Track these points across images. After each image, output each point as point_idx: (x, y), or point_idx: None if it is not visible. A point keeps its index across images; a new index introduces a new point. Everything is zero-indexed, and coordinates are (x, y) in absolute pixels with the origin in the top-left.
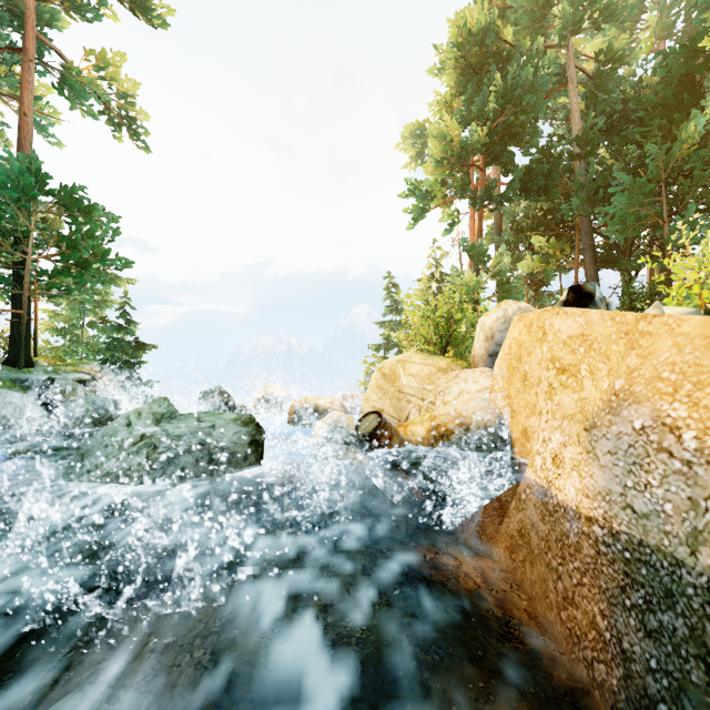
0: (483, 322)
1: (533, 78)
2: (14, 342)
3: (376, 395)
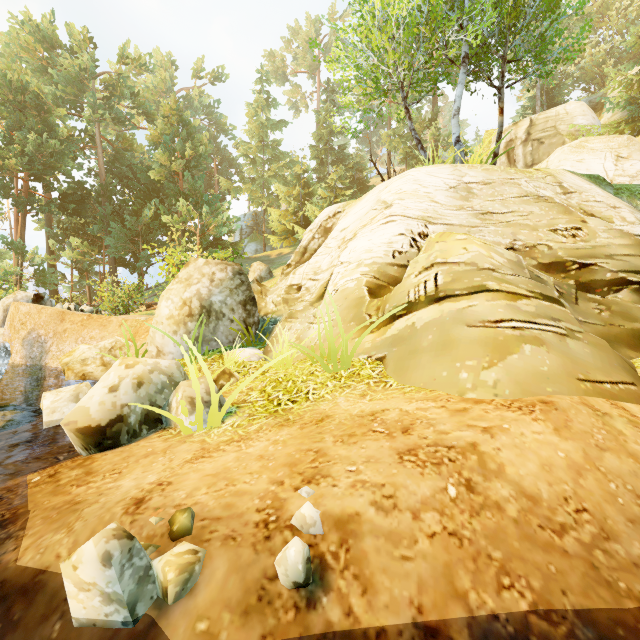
0: (4, 301)
1: (61, 146)
2: None
3: None
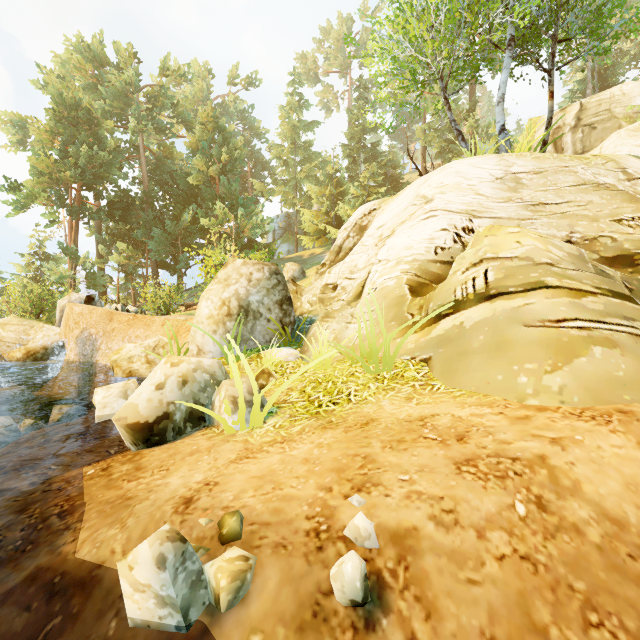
0: (60, 302)
1: (109, 157)
2: None
3: None
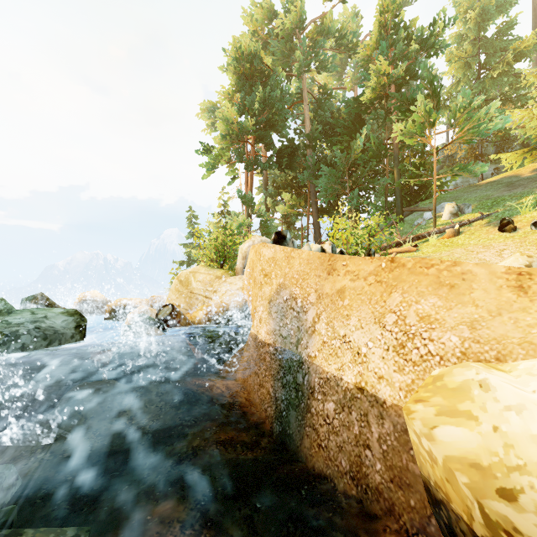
0: (242, 248)
1: (280, 95)
2: None
3: (175, 295)
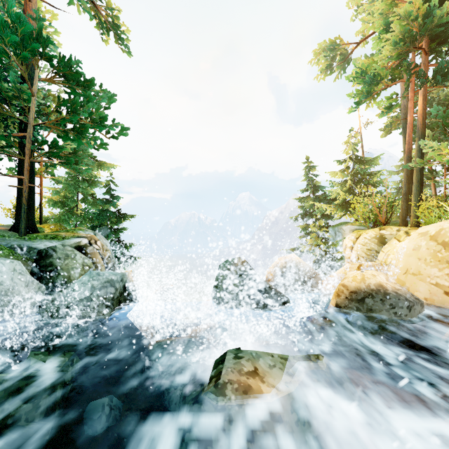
0: None
1: None
2: (20, 209)
3: (439, 270)
